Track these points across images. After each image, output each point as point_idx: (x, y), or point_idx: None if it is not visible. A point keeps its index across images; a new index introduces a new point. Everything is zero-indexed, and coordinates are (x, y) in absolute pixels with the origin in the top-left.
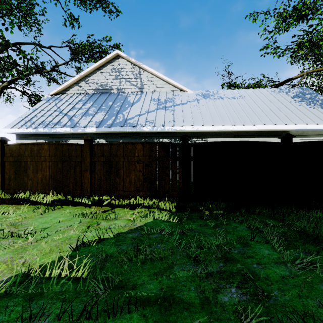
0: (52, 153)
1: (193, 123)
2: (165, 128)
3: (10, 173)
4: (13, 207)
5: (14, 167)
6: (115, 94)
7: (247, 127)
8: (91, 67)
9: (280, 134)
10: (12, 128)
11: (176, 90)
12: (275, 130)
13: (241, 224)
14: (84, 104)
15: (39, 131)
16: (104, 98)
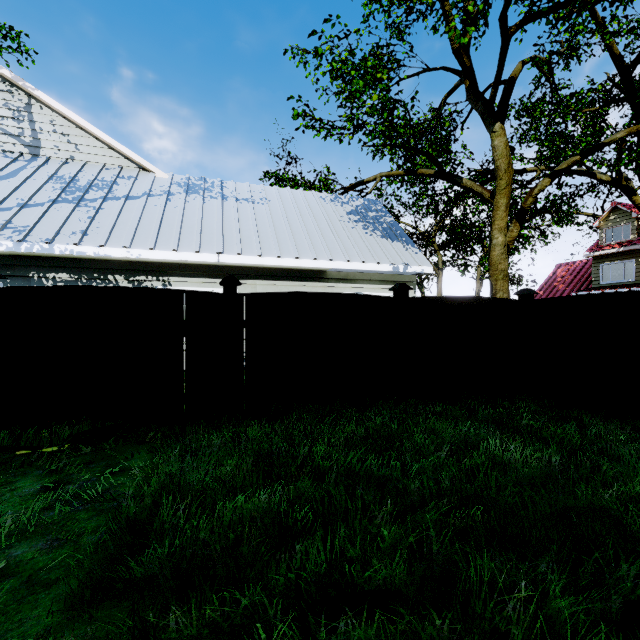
0: None
1: (132, 242)
2: (55, 249)
3: None
4: None
5: None
6: None
7: (246, 260)
8: None
9: (312, 276)
10: None
11: (131, 166)
12: (301, 268)
13: (42, 480)
14: None
15: None
16: None
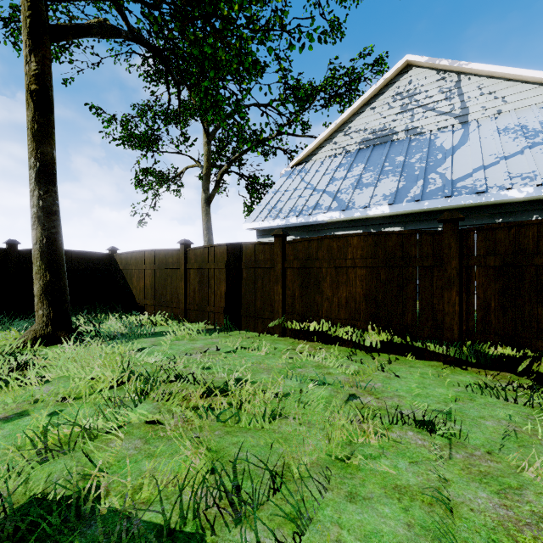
0: (367, 253)
1: None
2: None
3: (293, 287)
4: (305, 344)
5: (299, 277)
6: (401, 141)
7: None
8: (354, 105)
9: None
10: (254, 222)
11: None
12: None
13: None
14: (348, 169)
15: (290, 222)
16: (382, 153)
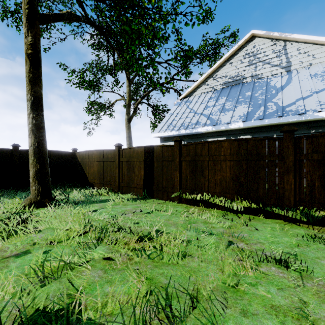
0: (234, 151)
1: None
2: None
3: (186, 173)
4: (194, 208)
5: (190, 167)
6: (249, 82)
7: None
8: (219, 61)
9: None
10: (159, 133)
11: None
12: None
13: None
14: (216, 100)
15: (181, 133)
16: (237, 90)
